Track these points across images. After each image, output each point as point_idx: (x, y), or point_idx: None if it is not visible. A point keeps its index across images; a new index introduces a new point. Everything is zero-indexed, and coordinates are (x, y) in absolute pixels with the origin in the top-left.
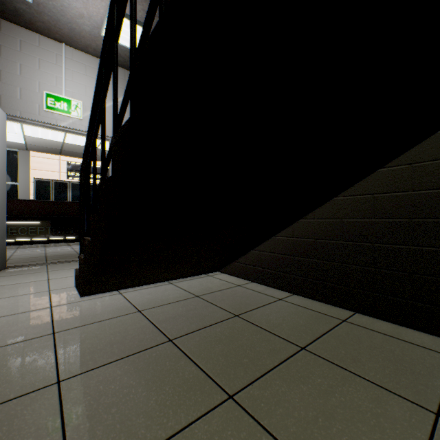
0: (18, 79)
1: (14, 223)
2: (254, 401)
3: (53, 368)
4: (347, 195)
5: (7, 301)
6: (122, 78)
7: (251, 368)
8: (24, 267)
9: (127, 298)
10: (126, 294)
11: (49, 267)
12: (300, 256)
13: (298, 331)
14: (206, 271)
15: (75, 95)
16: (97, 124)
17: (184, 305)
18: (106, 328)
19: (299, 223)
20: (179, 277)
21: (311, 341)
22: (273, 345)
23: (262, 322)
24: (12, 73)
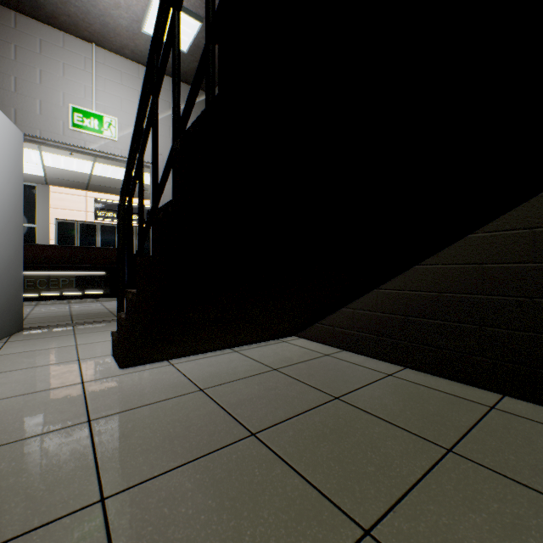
0: (38, 89)
1: (32, 274)
2: (406, 542)
3: (92, 477)
4: (490, 231)
5: (24, 374)
6: (166, 89)
7: (384, 481)
8: (45, 329)
9: (182, 370)
10: (179, 366)
11: (76, 328)
12: (416, 316)
13: (432, 422)
14: (280, 336)
15: (108, 109)
16: (146, 135)
17: (260, 382)
18: (160, 415)
19: (414, 270)
20: (246, 343)
21: (457, 439)
22: (403, 444)
23: (376, 408)
24: (30, 82)
